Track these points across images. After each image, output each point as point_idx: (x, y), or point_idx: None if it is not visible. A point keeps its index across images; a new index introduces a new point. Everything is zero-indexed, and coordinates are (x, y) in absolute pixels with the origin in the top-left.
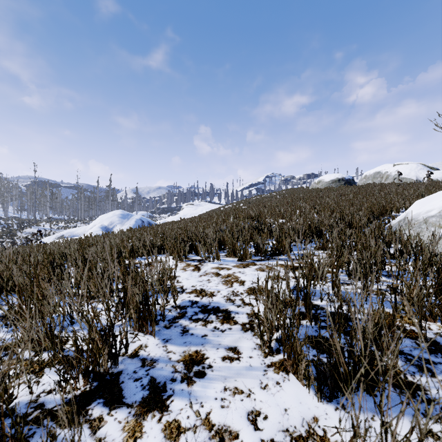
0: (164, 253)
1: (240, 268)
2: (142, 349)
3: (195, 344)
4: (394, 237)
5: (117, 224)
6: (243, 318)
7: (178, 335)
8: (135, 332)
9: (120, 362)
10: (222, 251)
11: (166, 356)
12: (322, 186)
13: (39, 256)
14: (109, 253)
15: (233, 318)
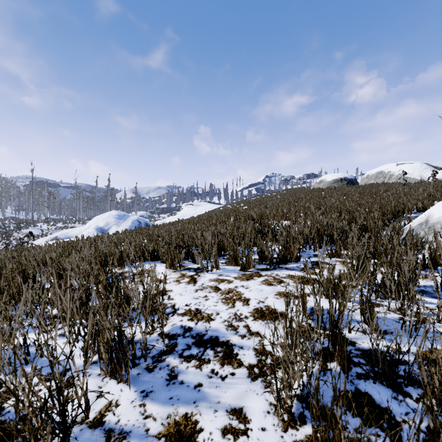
0: (157, 259)
1: (243, 281)
2: (111, 409)
3: (184, 401)
4: (416, 242)
5: (112, 225)
6: (249, 357)
7: (163, 384)
8: (105, 378)
9: (75, 436)
10: (221, 257)
11: (141, 426)
12: (324, 186)
13: (9, 266)
14: (87, 264)
15: (237, 355)
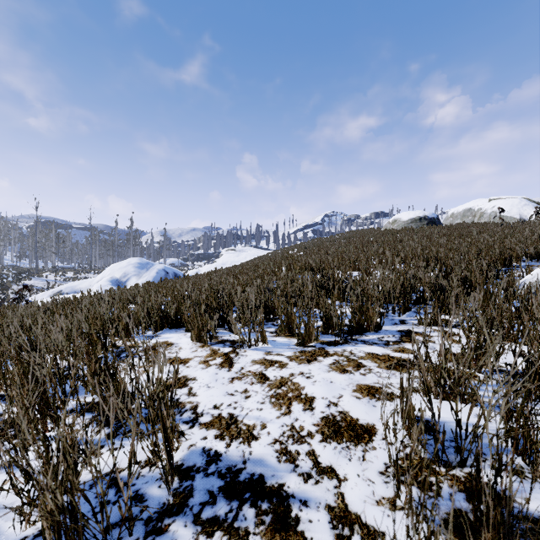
0: (180, 326)
1: (302, 365)
2: None
3: None
4: None
5: (132, 276)
6: (320, 528)
7: None
8: None
9: None
10: (270, 322)
11: None
12: (399, 227)
13: None
14: (65, 340)
15: (297, 523)
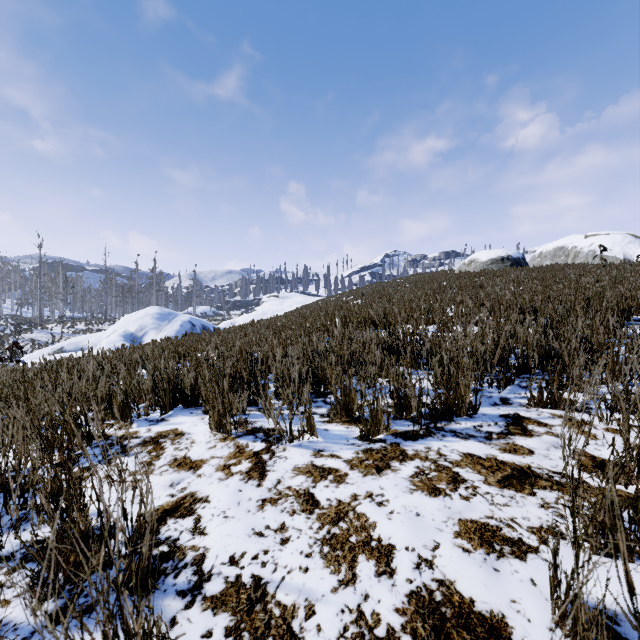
0: (198, 404)
1: (370, 477)
2: None
3: None
4: None
5: (150, 330)
6: None
7: None
8: None
9: None
10: (320, 398)
11: None
12: (476, 269)
13: None
14: None
15: None
